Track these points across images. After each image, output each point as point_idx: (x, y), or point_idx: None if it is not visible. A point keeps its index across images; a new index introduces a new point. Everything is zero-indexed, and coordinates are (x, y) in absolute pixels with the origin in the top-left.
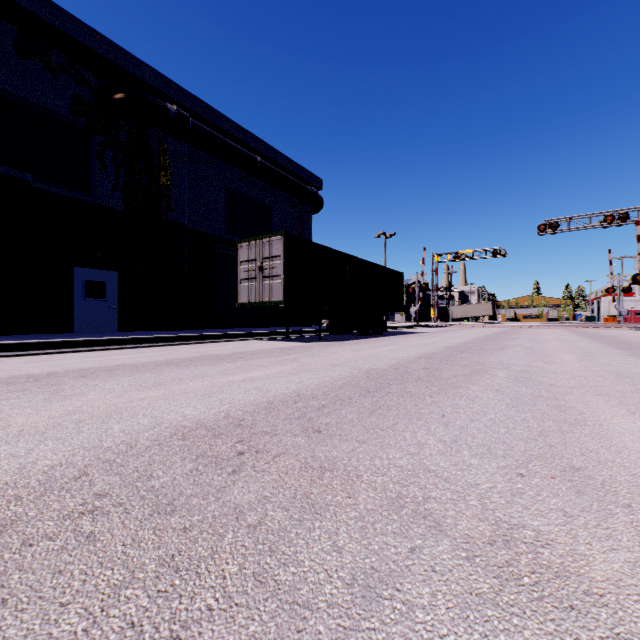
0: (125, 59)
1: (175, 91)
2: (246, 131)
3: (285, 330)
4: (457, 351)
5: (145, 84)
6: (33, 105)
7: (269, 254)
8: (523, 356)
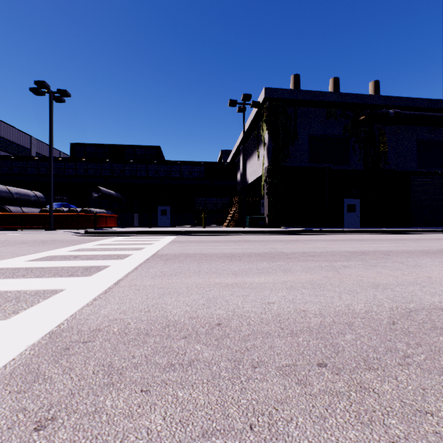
0: (367, 99)
1: (390, 100)
2: (435, 100)
3: None
4: None
5: (375, 105)
6: (330, 136)
7: None
8: None
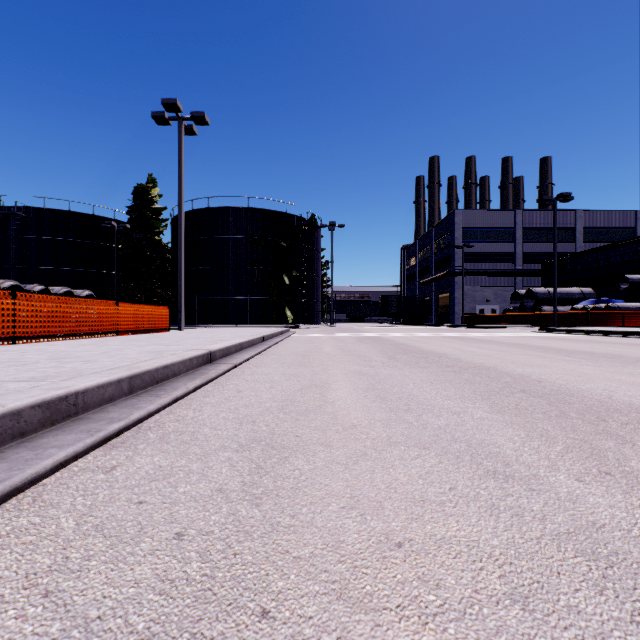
0: None
1: None
2: None
3: None
4: None
5: None
6: None
7: None
8: None
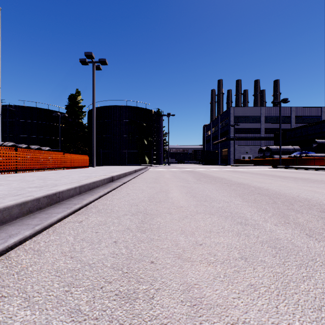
0: None
1: None
2: None
3: None
4: None
5: None
6: None
7: None
8: None
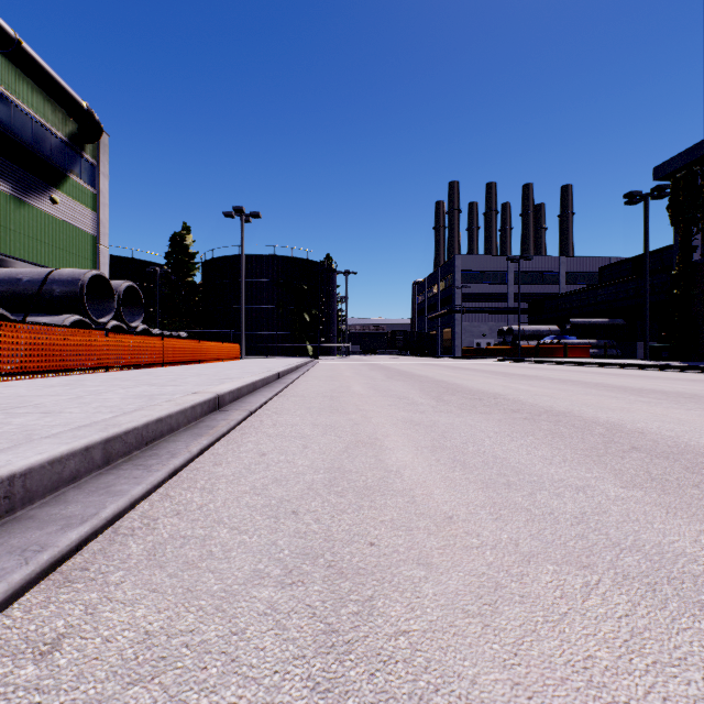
0: None
1: None
2: None
3: None
4: (611, 386)
5: None
6: None
7: None
8: (545, 385)
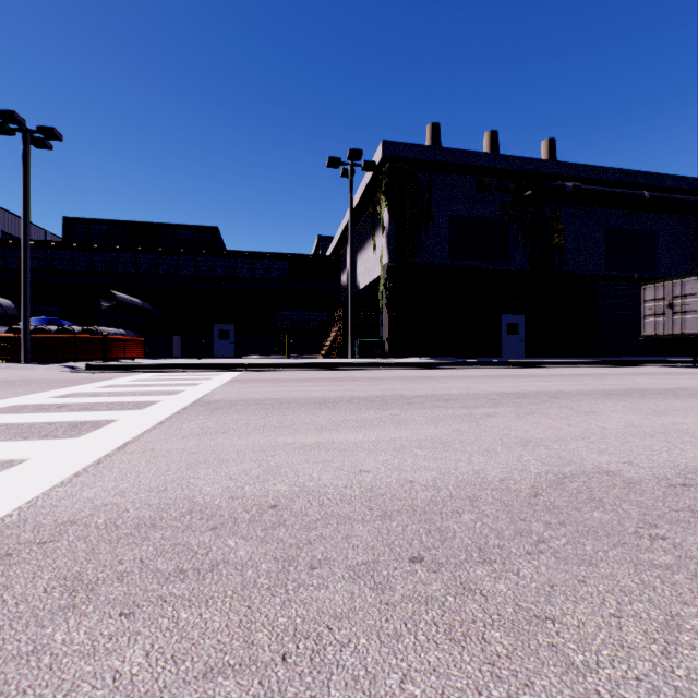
0: (535, 165)
1: (568, 169)
2: (629, 171)
3: (688, 359)
4: None
5: (547, 175)
6: (482, 219)
7: (680, 293)
8: None
